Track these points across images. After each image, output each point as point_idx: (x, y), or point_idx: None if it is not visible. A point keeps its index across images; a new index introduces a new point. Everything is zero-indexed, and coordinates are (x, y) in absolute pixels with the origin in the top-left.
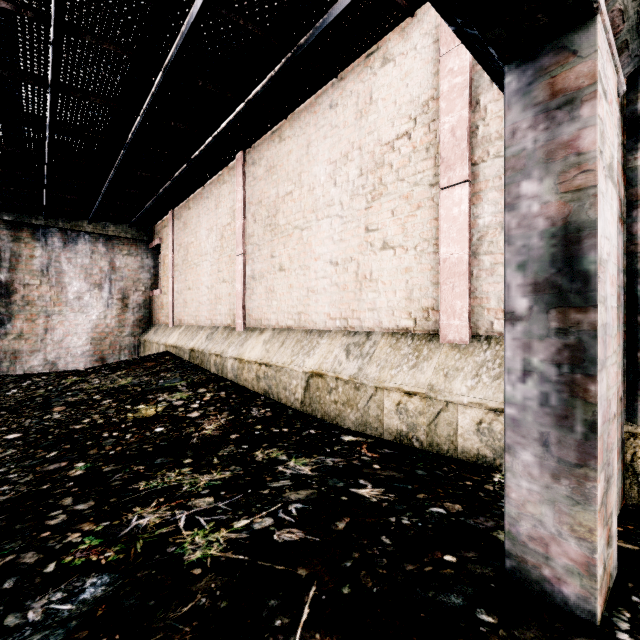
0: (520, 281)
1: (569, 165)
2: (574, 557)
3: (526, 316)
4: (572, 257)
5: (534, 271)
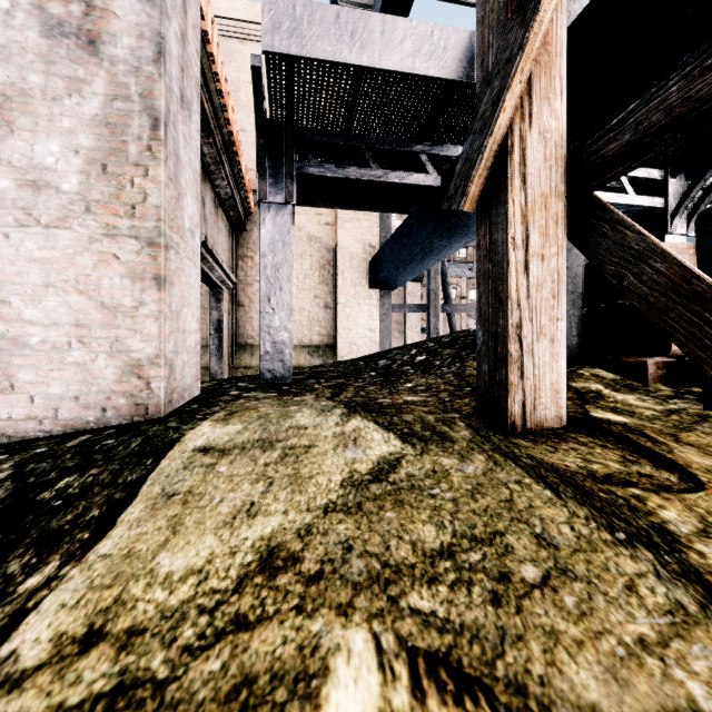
0: (213, 328)
1: (220, 311)
2: (221, 372)
3: (214, 334)
4: (220, 325)
5: (215, 327)
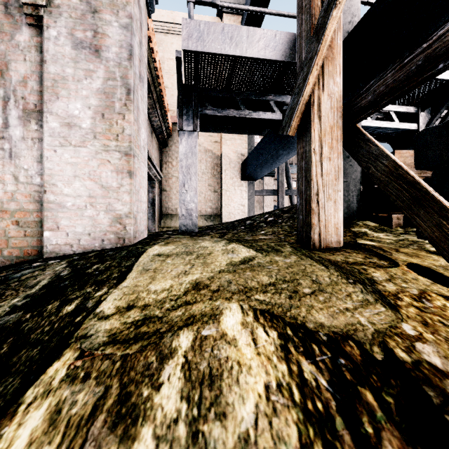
0: (149, 203)
1: (153, 193)
2: (154, 229)
3: (150, 207)
4: (154, 202)
5: (151, 203)
